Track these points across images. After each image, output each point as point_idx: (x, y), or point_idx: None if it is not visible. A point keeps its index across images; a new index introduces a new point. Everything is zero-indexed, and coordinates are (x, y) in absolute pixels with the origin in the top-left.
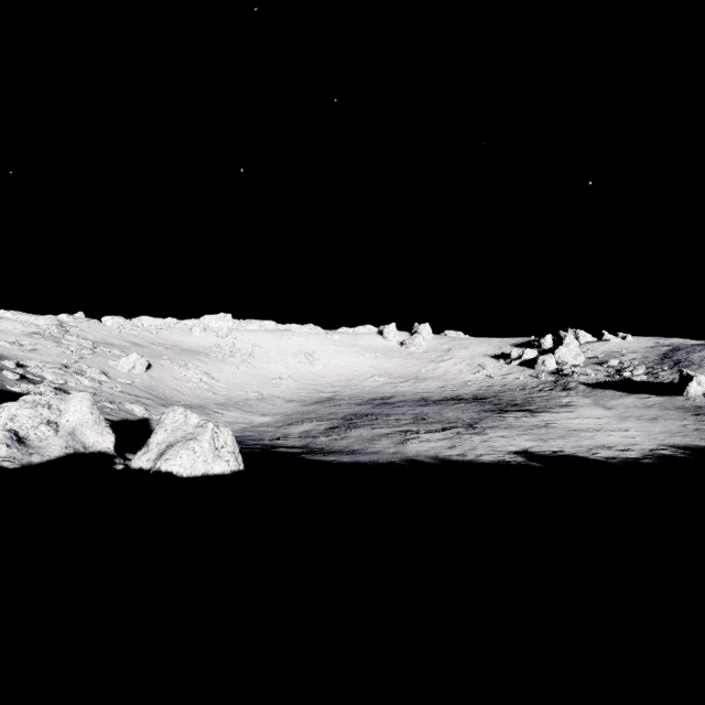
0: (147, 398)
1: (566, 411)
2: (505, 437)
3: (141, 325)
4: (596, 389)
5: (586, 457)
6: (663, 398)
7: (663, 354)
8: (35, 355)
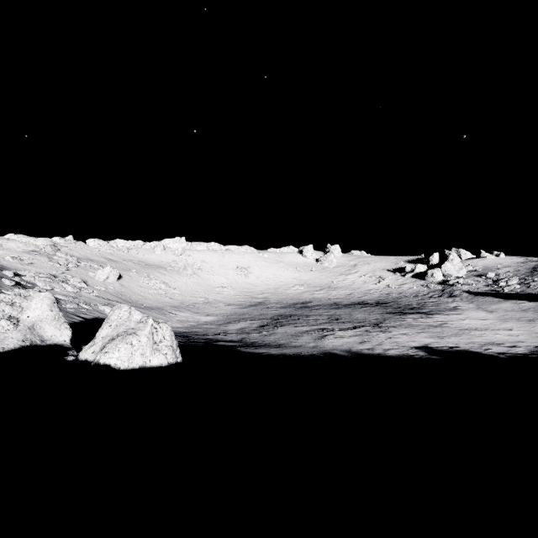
0: (116, 301)
1: (455, 313)
2: (406, 335)
3: (116, 246)
4: (477, 296)
5: (480, 352)
6: (536, 303)
7: (533, 267)
8: (32, 267)
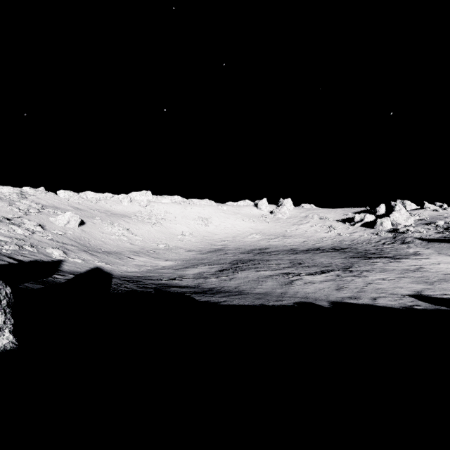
0: (72, 245)
1: (423, 258)
2: (387, 280)
3: (86, 197)
4: (431, 242)
5: None
6: None
7: None
8: None
